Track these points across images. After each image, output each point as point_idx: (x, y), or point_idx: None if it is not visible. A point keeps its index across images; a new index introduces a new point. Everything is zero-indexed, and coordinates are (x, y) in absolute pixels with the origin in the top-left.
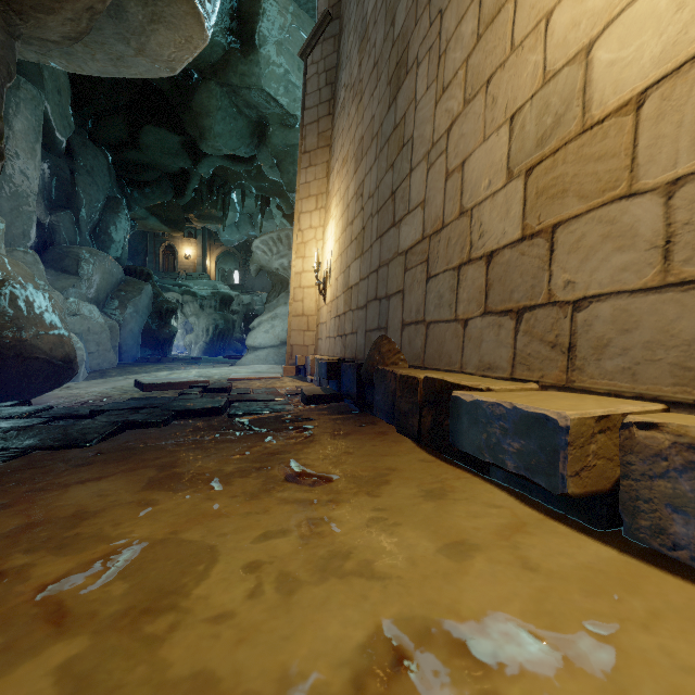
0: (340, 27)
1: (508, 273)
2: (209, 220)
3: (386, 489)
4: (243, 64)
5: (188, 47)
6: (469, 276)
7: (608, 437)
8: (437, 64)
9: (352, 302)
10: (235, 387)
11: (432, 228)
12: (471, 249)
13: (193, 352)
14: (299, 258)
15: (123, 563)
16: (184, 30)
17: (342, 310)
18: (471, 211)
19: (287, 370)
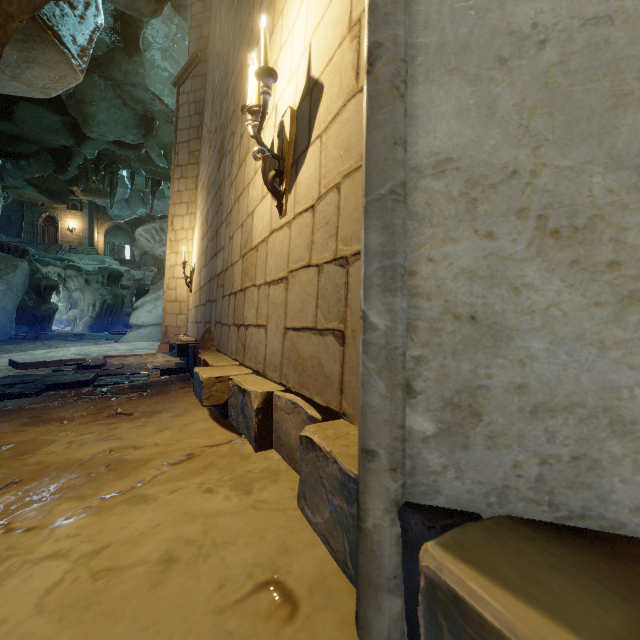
0: (206, 71)
1: (238, 305)
2: (96, 195)
3: (157, 415)
4: (128, 63)
5: (62, 81)
6: (231, 302)
7: (223, 384)
8: (231, 165)
9: (201, 299)
10: (110, 363)
11: (225, 267)
12: (232, 287)
13: (78, 327)
14: (172, 254)
15: (8, 447)
16: (58, 71)
17: (198, 302)
18: (233, 266)
19: (161, 347)
